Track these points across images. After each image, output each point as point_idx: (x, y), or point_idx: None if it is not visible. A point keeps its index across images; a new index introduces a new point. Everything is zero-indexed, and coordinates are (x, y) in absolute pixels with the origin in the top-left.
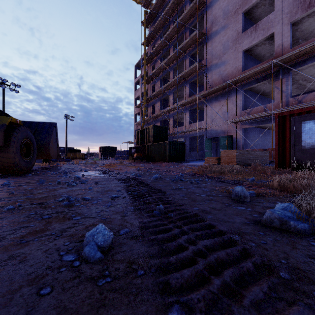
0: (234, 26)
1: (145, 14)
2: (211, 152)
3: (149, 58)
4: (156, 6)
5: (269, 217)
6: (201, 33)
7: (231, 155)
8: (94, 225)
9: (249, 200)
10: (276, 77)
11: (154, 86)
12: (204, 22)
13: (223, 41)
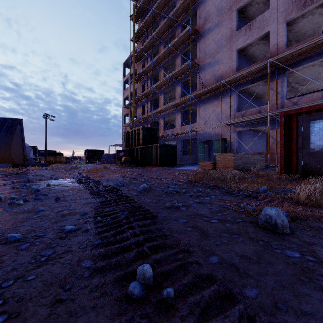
0: (228, 24)
1: (134, 8)
2: (204, 156)
3: (139, 56)
4: None
5: None
6: (193, 29)
7: (228, 159)
8: None
9: (289, 230)
10: (271, 77)
11: (144, 85)
12: (196, 19)
13: (216, 39)
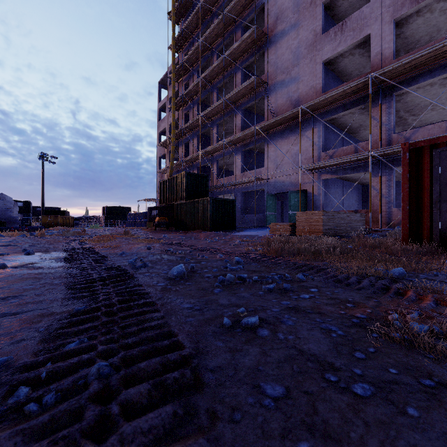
0: (310, 24)
1: (174, 1)
2: (275, 216)
3: (181, 71)
4: None
5: None
6: (260, 32)
7: (314, 219)
8: None
9: None
10: (372, 101)
11: (189, 114)
12: (263, 19)
13: (293, 47)
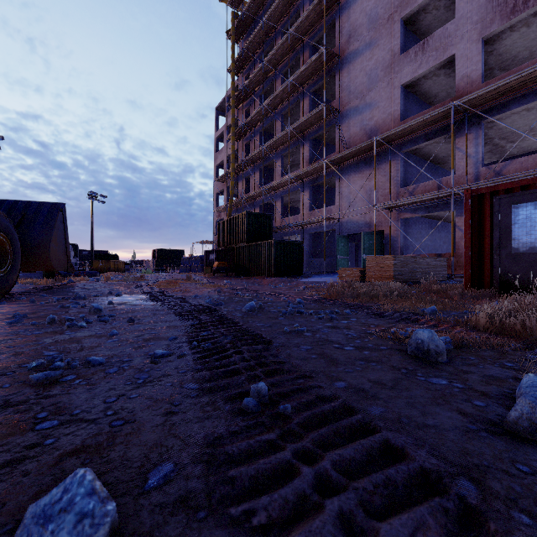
0: (387, 43)
1: (233, 18)
2: (347, 260)
3: (241, 96)
4: (253, 5)
5: (528, 417)
6: (330, 53)
7: (385, 264)
8: (83, 451)
9: (446, 359)
10: (458, 130)
11: (250, 145)
12: (334, 35)
13: (368, 68)
